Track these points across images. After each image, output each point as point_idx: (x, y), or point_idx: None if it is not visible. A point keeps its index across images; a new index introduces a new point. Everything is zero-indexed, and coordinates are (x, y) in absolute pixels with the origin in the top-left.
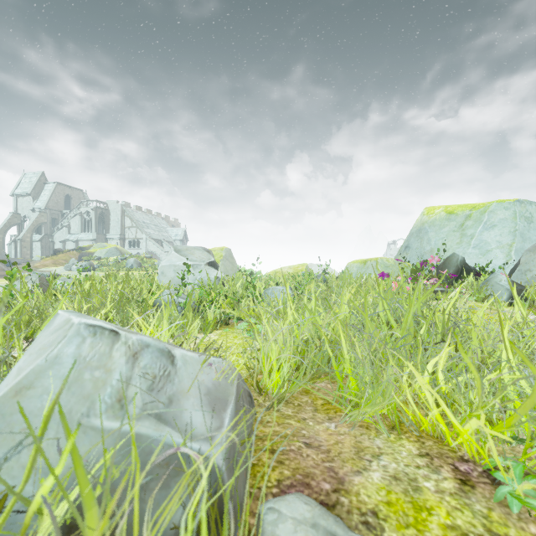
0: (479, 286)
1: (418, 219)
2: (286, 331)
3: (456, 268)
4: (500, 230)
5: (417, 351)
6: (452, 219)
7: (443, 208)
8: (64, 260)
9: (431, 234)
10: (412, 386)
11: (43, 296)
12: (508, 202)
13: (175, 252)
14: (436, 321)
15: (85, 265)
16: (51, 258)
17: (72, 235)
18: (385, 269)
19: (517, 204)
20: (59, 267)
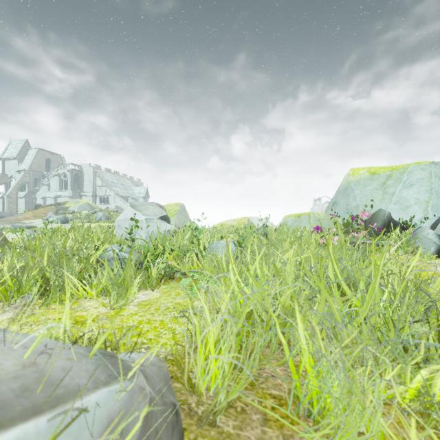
0: (407, 239)
1: (344, 178)
2: (226, 308)
3: (383, 222)
4: (418, 188)
5: (390, 334)
6: (375, 179)
7: (366, 169)
8: (43, 213)
9: (357, 191)
10: (426, 431)
11: None
12: (425, 164)
13: (131, 207)
14: (395, 286)
15: (60, 218)
16: (32, 212)
17: (51, 193)
18: (317, 222)
19: (433, 166)
20: (39, 219)
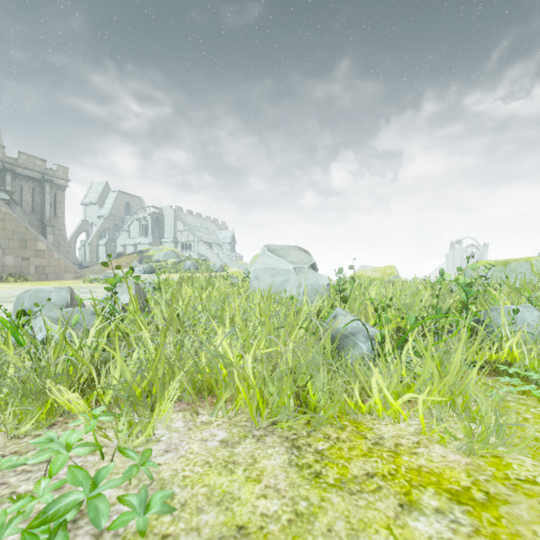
0: None
1: None
2: None
3: None
4: None
5: None
6: None
7: None
8: (126, 262)
9: None
10: None
11: (178, 325)
12: None
13: (269, 252)
14: None
15: (147, 268)
16: (115, 261)
17: (131, 239)
18: None
19: None
20: (123, 269)
